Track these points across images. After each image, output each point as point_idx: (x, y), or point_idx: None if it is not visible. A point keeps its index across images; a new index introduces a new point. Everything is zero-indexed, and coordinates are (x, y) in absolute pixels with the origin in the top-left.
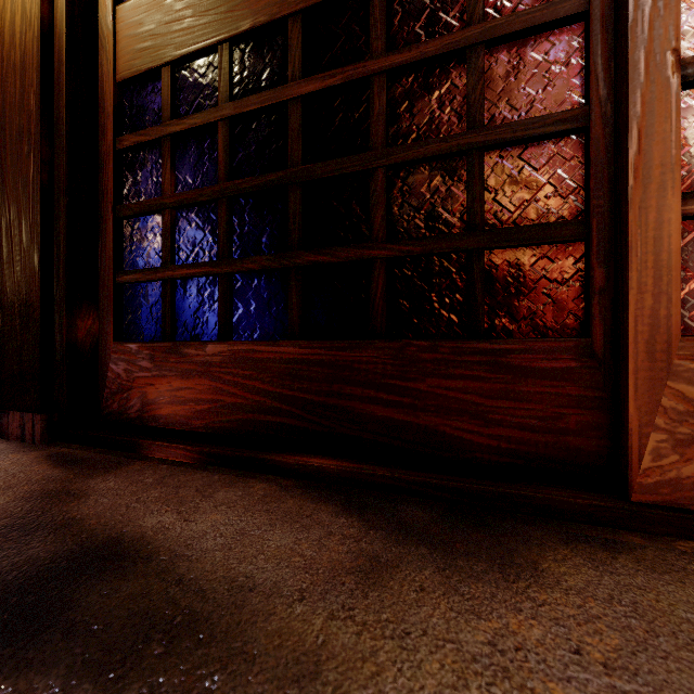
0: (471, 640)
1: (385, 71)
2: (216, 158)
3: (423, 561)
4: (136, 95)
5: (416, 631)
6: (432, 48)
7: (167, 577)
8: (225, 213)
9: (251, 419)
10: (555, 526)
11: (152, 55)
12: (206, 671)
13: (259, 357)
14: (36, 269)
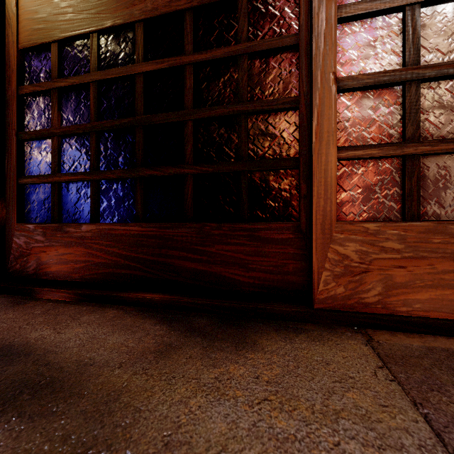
0: (206, 377)
1: (193, 63)
2: (89, 106)
3: (196, 344)
4: (33, 59)
5: (179, 376)
6: (218, 53)
7: (40, 363)
8: (94, 141)
9: (111, 272)
10: (275, 323)
11: (44, 34)
12: (54, 404)
13: (116, 233)
14: None
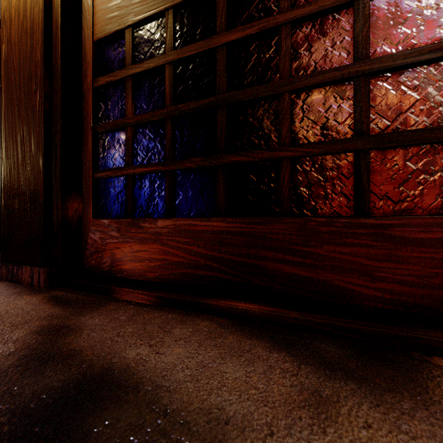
0: None
1: (290, 21)
2: (163, 91)
3: (356, 395)
4: (107, 50)
5: None
6: (327, 2)
7: (155, 407)
8: (170, 128)
9: (189, 272)
10: None
11: (118, 21)
12: None
13: (196, 229)
14: (41, 169)
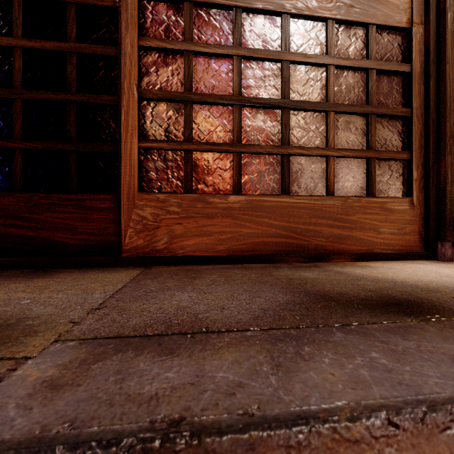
0: None
1: (21, 47)
2: None
3: None
4: None
5: None
6: (48, 45)
7: None
8: None
9: None
10: (86, 268)
11: None
12: None
13: None
14: None
